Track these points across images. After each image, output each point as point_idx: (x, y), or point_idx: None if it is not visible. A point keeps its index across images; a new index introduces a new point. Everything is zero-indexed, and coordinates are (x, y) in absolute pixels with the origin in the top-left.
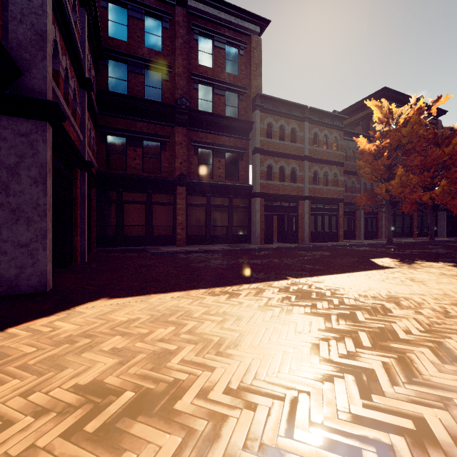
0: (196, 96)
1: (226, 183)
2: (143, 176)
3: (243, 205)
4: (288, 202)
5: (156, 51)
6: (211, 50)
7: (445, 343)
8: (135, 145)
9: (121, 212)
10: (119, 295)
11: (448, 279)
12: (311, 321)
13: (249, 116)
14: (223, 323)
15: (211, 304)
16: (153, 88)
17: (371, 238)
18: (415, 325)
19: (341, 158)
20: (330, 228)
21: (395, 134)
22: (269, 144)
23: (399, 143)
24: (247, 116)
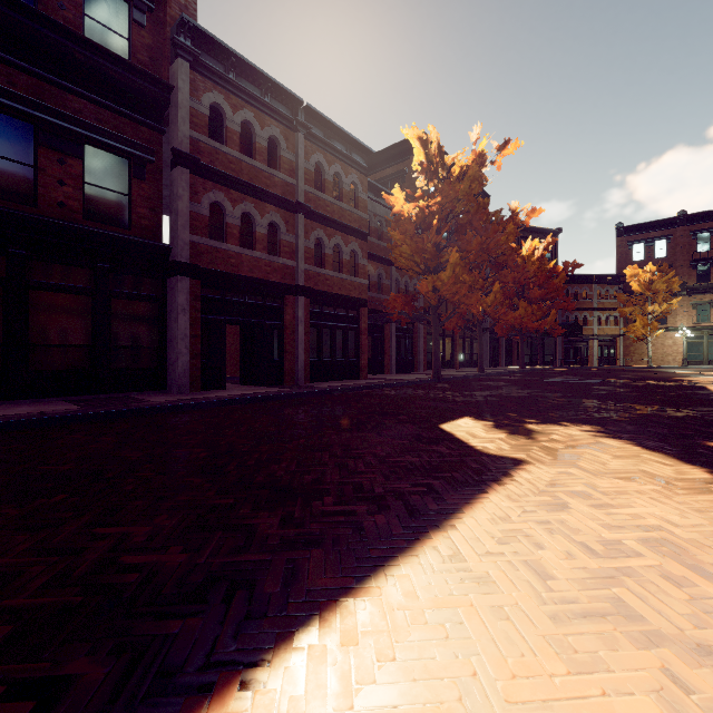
0: None
1: (82, 226)
2: None
3: (143, 293)
4: (262, 296)
5: None
6: None
7: None
8: None
9: None
10: None
11: None
12: None
13: (163, 73)
14: None
15: None
16: None
17: (406, 370)
18: None
19: (364, 226)
20: (346, 353)
21: (449, 189)
22: (216, 155)
23: (454, 207)
24: (157, 72)
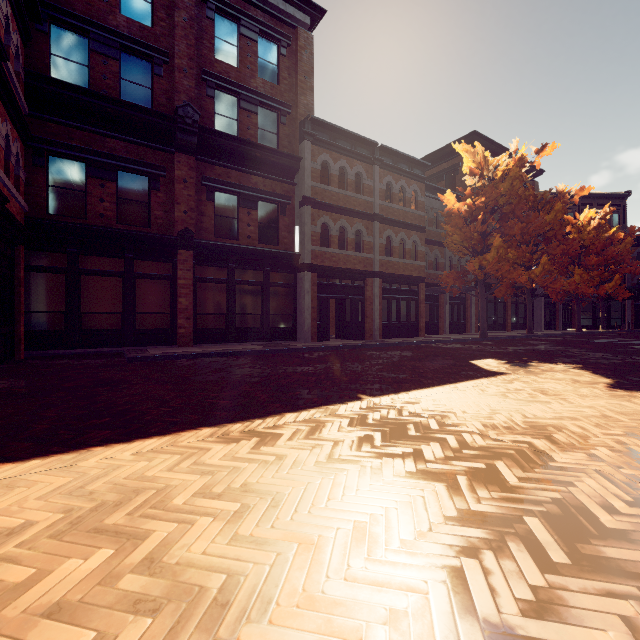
0: (210, 108)
1: (260, 248)
2: (118, 230)
3: (285, 282)
4: (351, 280)
5: (141, 25)
6: (236, 40)
7: None
8: (102, 176)
9: (75, 289)
10: (15, 454)
11: (589, 389)
12: (425, 496)
13: (295, 148)
14: (239, 519)
15: (218, 465)
16: (135, 86)
17: (458, 331)
18: (609, 489)
19: (422, 221)
20: (408, 317)
21: (492, 191)
22: (324, 193)
23: (496, 203)
24: (292, 149)
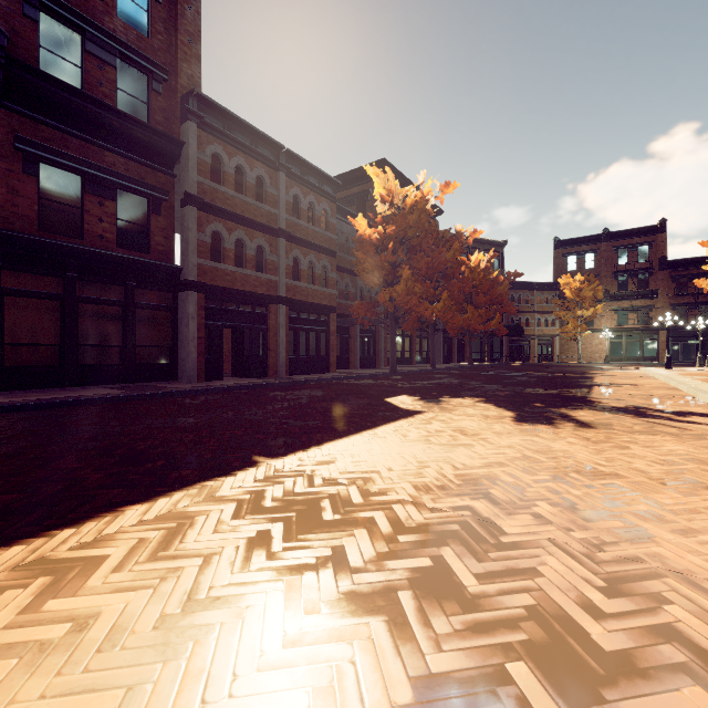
0: (31, 36)
1: (119, 255)
2: None
3: (160, 304)
4: (251, 305)
5: None
6: None
7: (682, 627)
8: None
9: None
10: None
11: (500, 425)
12: (357, 658)
13: (174, 129)
14: None
15: None
16: None
17: (369, 366)
18: (576, 570)
19: (333, 245)
20: (318, 351)
21: (402, 220)
22: (216, 194)
23: (406, 234)
24: (169, 129)
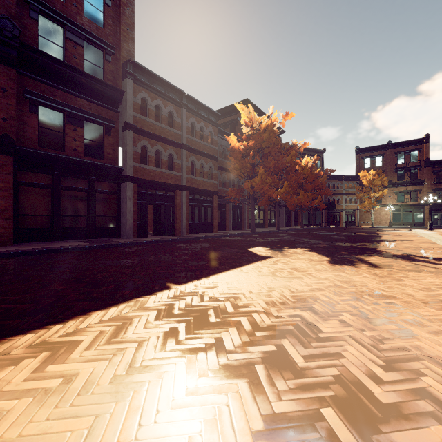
0: (34, 30)
1: (85, 160)
2: None
3: (110, 190)
4: (165, 191)
5: None
6: None
7: (432, 390)
8: None
9: None
10: None
11: (320, 265)
12: (230, 403)
13: (118, 83)
14: None
15: None
16: None
17: (238, 228)
18: (365, 355)
19: (215, 153)
20: (206, 219)
21: (258, 137)
22: (144, 123)
23: (261, 145)
24: (116, 83)
